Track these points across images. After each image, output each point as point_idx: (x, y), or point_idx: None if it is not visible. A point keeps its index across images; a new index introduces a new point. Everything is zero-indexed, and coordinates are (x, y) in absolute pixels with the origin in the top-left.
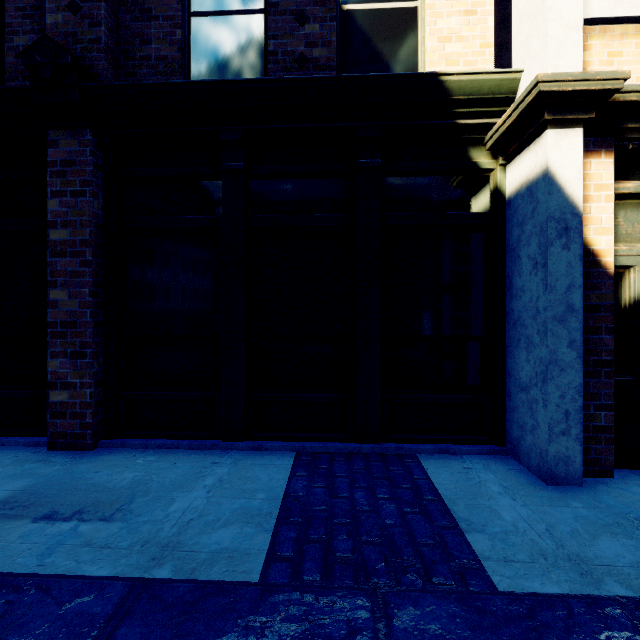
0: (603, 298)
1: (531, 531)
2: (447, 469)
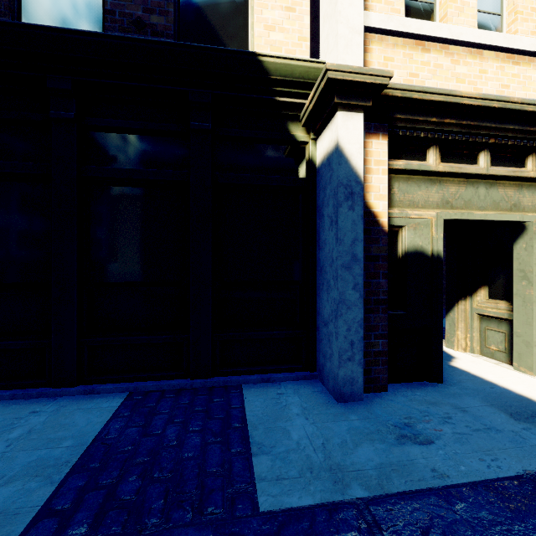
0: (381, 250)
1: (309, 447)
2: (263, 396)
